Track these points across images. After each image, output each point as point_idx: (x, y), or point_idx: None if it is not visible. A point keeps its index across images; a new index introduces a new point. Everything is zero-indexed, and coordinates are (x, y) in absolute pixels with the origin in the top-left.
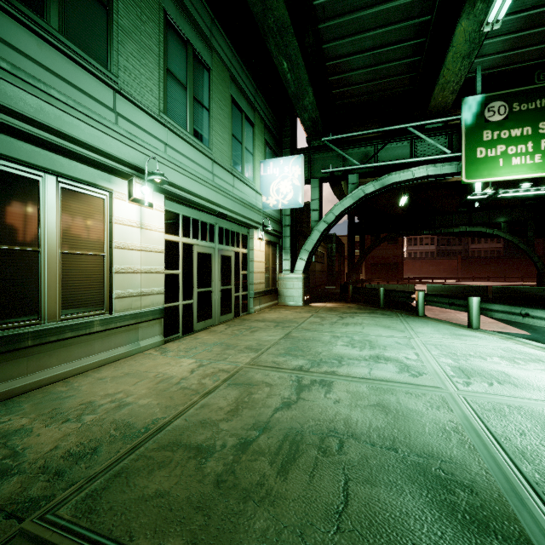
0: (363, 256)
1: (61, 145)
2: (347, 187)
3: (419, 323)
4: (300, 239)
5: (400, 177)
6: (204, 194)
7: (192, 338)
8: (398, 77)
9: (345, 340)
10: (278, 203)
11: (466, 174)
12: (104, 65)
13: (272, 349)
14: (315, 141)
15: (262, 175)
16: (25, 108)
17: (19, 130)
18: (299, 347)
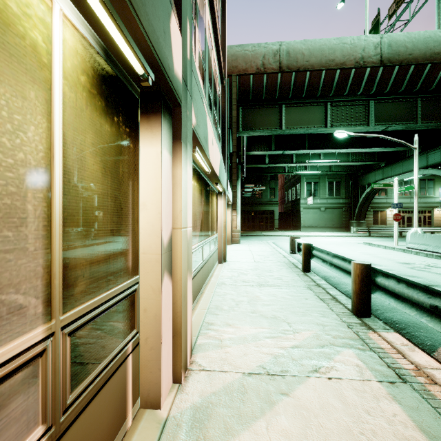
0: None
1: (380, 207)
2: None
3: None
4: None
5: None
6: (407, 205)
7: None
8: None
9: None
10: None
11: None
12: (385, 196)
13: None
14: None
15: (439, 192)
16: (377, 205)
17: (376, 208)
18: None
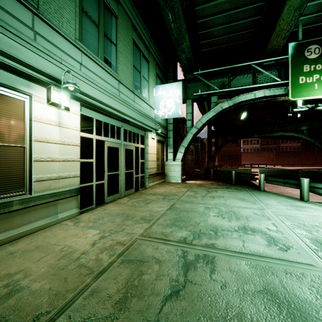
0: (217, 151)
1: None
2: (208, 108)
3: (263, 196)
4: (178, 140)
5: (246, 97)
6: (112, 104)
7: (102, 209)
8: (244, 31)
9: (215, 211)
10: (165, 114)
11: (291, 95)
12: None
13: (160, 220)
14: (189, 75)
15: (154, 96)
16: None
17: None
18: (181, 218)
